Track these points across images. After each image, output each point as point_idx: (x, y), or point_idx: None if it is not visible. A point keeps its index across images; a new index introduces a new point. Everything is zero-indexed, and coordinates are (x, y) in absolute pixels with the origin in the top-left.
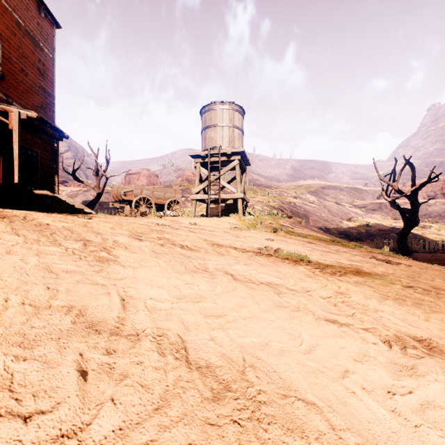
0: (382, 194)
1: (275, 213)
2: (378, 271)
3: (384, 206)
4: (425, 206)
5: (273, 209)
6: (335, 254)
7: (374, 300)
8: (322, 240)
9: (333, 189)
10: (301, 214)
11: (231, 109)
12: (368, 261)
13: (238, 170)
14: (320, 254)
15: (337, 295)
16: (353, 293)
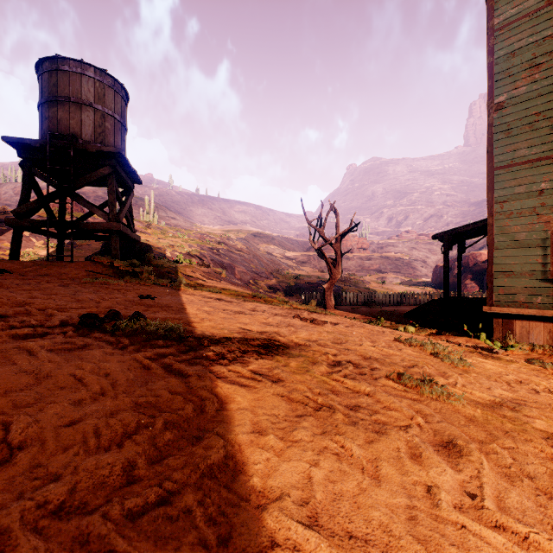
0: (310, 240)
1: (181, 258)
2: (299, 340)
3: (313, 258)
4: (345, 259)
5: (188, 256)
6: (248, 315)
7: (272, 438)
8: (242, 295)
9: (265, 237)
10: (225, 264)
11: (99, 79)
12: (290, 322)
13: (111, 183)
14: (223, 317)
15: (175, 451)
16: (231, 421)
